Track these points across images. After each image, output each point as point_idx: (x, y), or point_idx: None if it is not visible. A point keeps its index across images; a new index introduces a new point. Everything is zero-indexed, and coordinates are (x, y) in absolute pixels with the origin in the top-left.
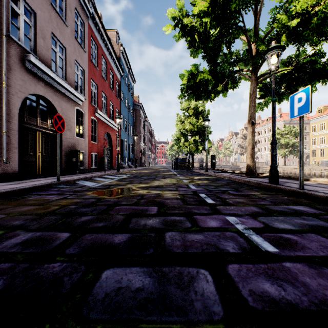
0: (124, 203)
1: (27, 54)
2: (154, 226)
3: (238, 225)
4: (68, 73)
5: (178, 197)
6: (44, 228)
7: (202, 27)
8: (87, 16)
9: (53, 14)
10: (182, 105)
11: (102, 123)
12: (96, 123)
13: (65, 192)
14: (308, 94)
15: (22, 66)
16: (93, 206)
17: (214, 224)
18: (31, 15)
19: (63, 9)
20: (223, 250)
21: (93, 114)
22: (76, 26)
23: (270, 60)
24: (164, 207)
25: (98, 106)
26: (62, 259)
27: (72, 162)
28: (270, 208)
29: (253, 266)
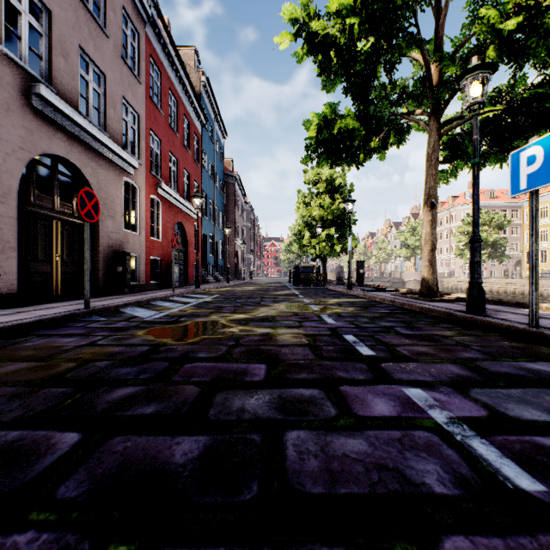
0: (203, 355)
1: (34, 83)
2: (260, 415)
3: (434, 412)
4: (109, 119)
5: (305, 342)
6: (30, 419)
7: (344, 35)
8: (143, 21)
9: (82, 15)
10: (307, 175)
11: (170, 206)
12: (159, 205)
13: (96, 332)
14: (548, 148)
15: (26, 104)
16: (142, 362)
17: (385, 409)
18: (41, 14)
19: (101, 8)
20: (419, 487)
21: (154, 190)
22: (125, 39)
23: (469, 90)
24: (279, 366)
25: (162, 176)
26: (42, 516)
27: (116, 273)
28: (485, 368)
29: (505, 544)
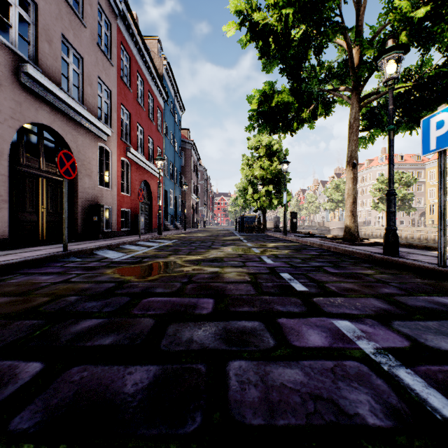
0: (160, 290)
1: (23, 64)
2: (206, 345)
3: (362, 343)
4: (87, 94)
5: (247, 279)
6: None
7: (280, 23)
8: (115, 15)
9: (63, 8)
10: (250, 142)
11: (137, 166)
12: (128, 166)
13: (71, 270)
14: None
15: (16, 81)
16: (107, 297)
17: (318, 340)
18: (29, 7)
19: (80, 3)
20: (353, 418)
21: (124, 153)
22: (100, 29)
23: (385, 67)
24: (224, 300)
25: (131, 142)
26: None
27: (92, 222)
28: (404, 302)
29: None
